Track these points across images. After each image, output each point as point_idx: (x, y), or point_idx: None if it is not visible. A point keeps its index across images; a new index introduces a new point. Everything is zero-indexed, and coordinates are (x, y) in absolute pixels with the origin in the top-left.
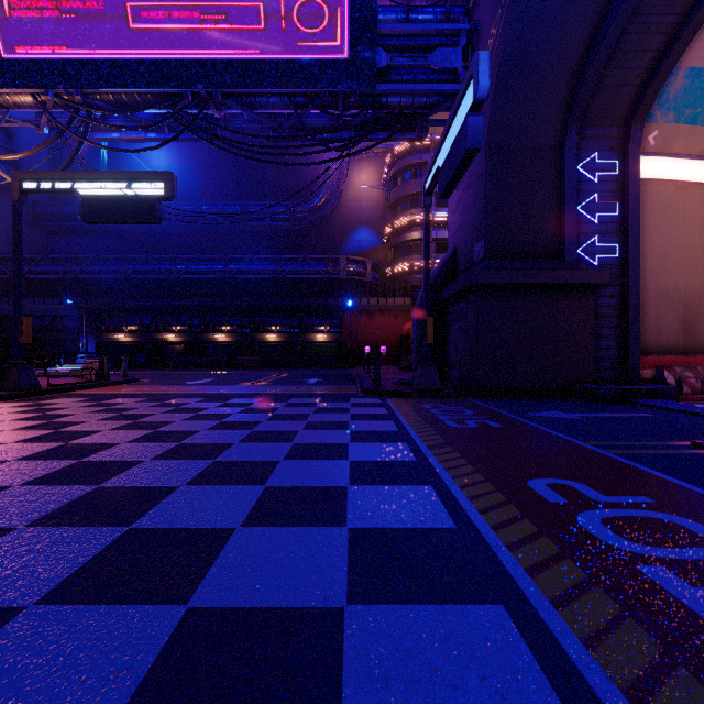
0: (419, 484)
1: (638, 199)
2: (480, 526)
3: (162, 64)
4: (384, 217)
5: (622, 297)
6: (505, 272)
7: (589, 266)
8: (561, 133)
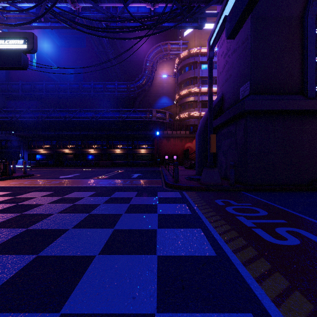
0: None
1: None
2: None
3: None
4: (174, 91)
5: None
6: (268, 101)
7: None
8: (304, 6)
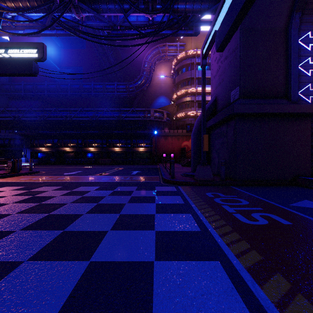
0: None
1: None
2: None
3: None
4: (172, 91)
5: None
6: (255, 105)
7: (306, 102)
8: (288, 19)
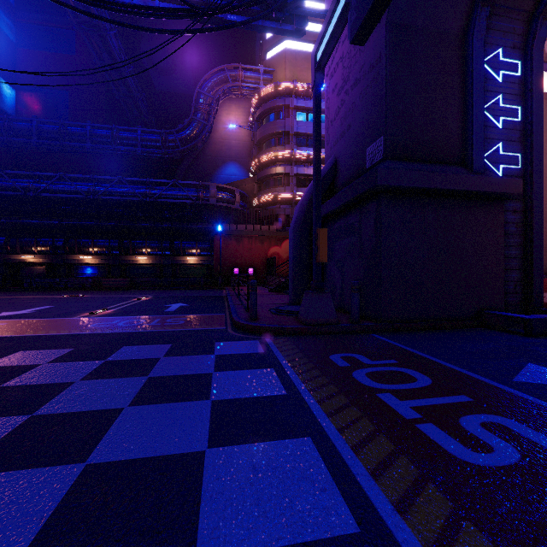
0: None
1: (542, 105)
2: None
3: None
4: (250, 155)
5: (524, 213)
6: (415, 173)
7: (497, 175)
8: (468, 18)
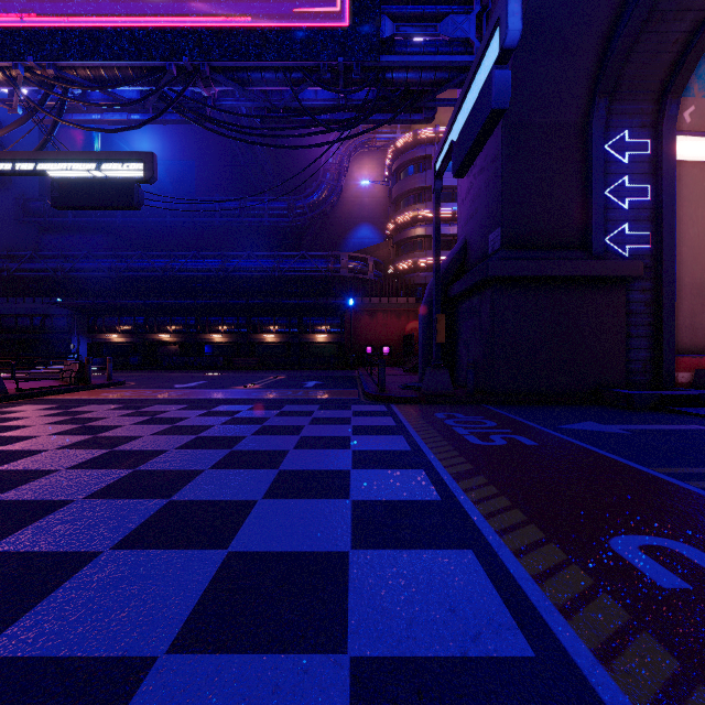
0: (453, 547)
1: (674, 182)
2: (574, 652)
3: (142, 33)
4: (386, 213)
5: (654, 292)
6: (525, 263)
7: (618, 257)
8: (587, 108)
